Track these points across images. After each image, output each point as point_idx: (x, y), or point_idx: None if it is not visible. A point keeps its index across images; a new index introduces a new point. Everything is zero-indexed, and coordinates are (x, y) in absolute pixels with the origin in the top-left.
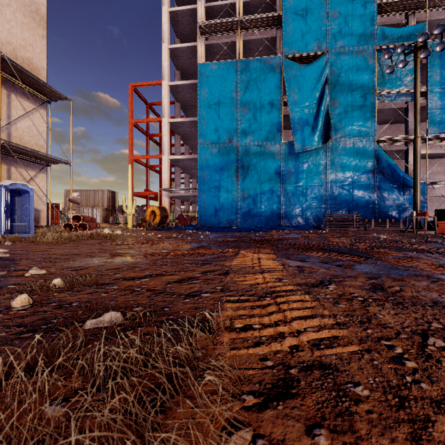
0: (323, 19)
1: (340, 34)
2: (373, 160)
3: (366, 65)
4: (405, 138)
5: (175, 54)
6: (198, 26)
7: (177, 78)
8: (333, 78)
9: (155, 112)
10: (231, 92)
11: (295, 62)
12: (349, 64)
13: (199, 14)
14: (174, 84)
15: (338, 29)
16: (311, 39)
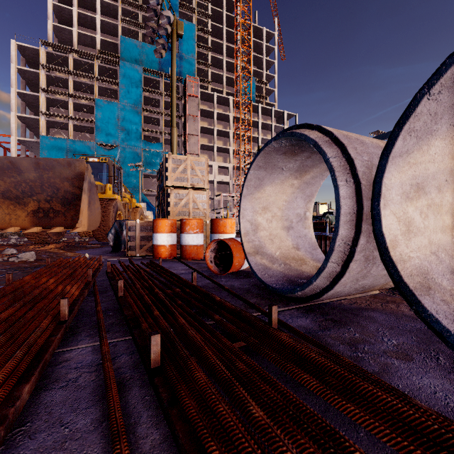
0: (117, 129)
1: (125, 139)
2: (141, 199)
3: (138, 156)
4: (155, 191)
5: (22, 118)
6: (40, 112)
7: (23, 129)
8: (122, 159)
9: (0, 145)
10: (63, 156)
11: (102, 147)
12: (130, 154)
13: (41, 101)
14: (21, 139)
15: (124, 136)
16: (111, 138)
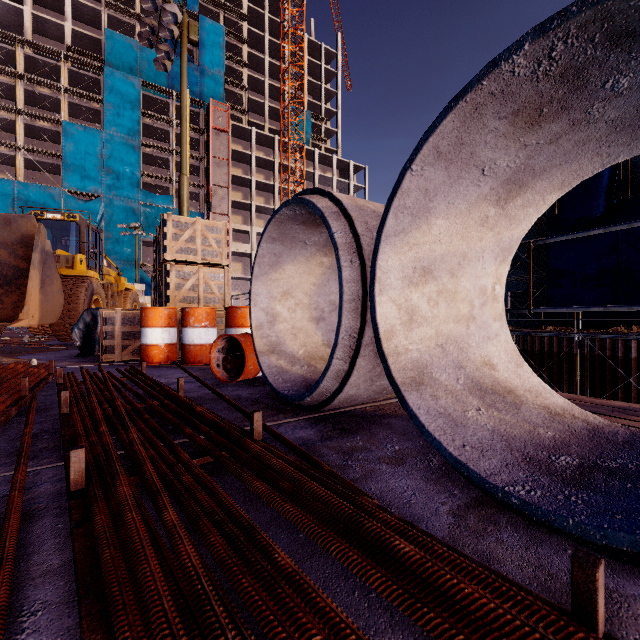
0: (100, 171)
1: (114, 186)
2: (139, 278)
3: (134, 213)
4: None
5: None
6: None
7: None
8: (108, 216)
9: None
10: (7, 207)
11: (74, 197)
12: (121, 209)
13: None
14: None
15: (112, 182)
16: (89, 183)
